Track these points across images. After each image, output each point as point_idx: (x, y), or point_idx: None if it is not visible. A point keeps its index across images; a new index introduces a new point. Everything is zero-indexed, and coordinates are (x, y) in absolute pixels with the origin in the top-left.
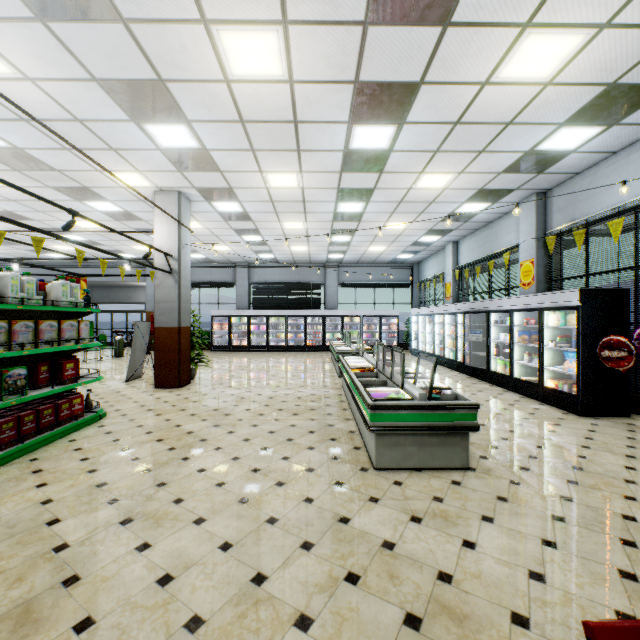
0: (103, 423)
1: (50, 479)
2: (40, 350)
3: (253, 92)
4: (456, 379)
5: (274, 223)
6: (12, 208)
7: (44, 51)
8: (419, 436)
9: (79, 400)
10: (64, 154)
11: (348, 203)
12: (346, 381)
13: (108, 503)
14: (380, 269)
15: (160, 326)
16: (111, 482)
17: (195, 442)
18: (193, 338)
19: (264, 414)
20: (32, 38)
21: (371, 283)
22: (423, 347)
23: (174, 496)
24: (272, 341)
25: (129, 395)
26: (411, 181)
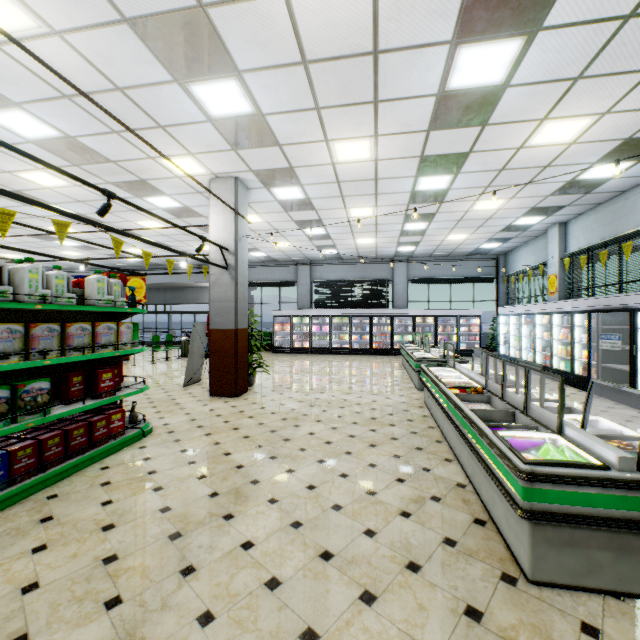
0: (145, 443)
1: (54, 537)
2: (66, 359)
3: (320, 6)
4: (579, 399)
5: (339, 211)
6: (83, 210)
7: None
8: (617, 534)
9: (119, 415)
10: (114, 139)
11: (431, 177)
12: (440, 403)
13: (105, 606)
14: (457, 262)
15: (216, 328)
16: (123, 555)
17: (244, 485)
18: (251, 341)
19: (332, 442)
20: None
21: (446, 278)
22: (516, 353)
23: (201, 604)
24: (335, 343)
25: (183, 404)
26: (524, 135)
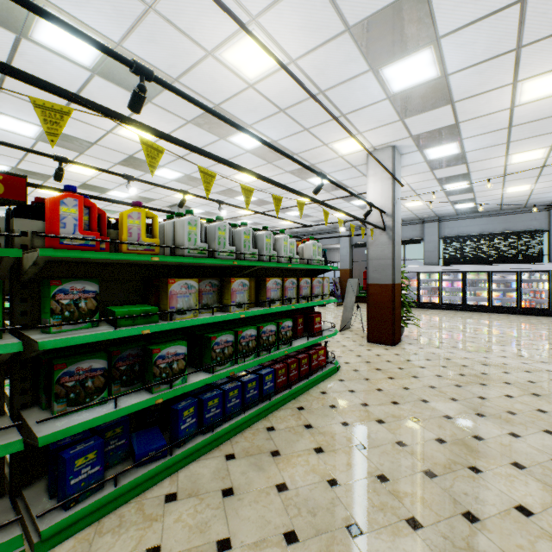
0: (341, 376)
1: (323, 443)
2: (300, 305)
3: None
4: None
5: (496, 160)
6: (262, 196)
7: (309, 17)
8: None
9: (322, 351)
10: (303, 136)
11: None
12: None
13: (408, 524)
14: None
15: (373, 282)
16: (391, 477)
17: (467, 438)
18: (401, 295)
19: (546, 411)
20: (303, 5)
21: None
22: None
23: None
24: (468, 299)
25: (348, 346)
26: None
